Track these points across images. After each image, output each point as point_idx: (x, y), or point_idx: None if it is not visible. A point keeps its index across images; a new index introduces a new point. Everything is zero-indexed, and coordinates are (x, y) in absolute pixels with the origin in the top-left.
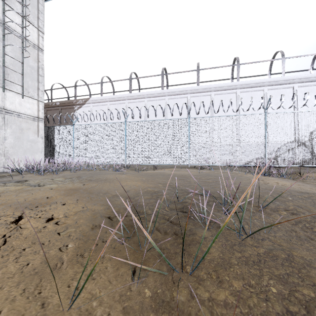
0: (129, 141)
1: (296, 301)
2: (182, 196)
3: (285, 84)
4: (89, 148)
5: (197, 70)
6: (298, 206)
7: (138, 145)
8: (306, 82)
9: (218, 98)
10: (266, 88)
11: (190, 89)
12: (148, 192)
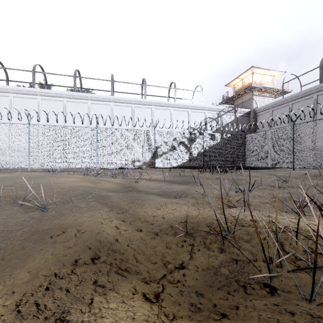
0: None
1: None
2: None
3: (146, 105)
4: None
5: (74, 76)
6: None
7: None
8: (159, 106)
9: (95, 107)
10: (134, 105)
11: (66, 93)
12: None
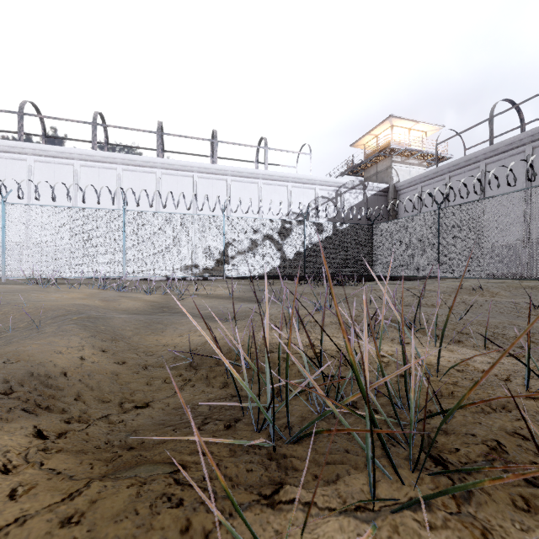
0: None
1: None
2: None
3: (217, 174)
4: None
5: (92, 124)
6: None
7: None
8: (240, 177)
9: (130, 176)
10: (196, 174)
11: (78, 152)
12: None
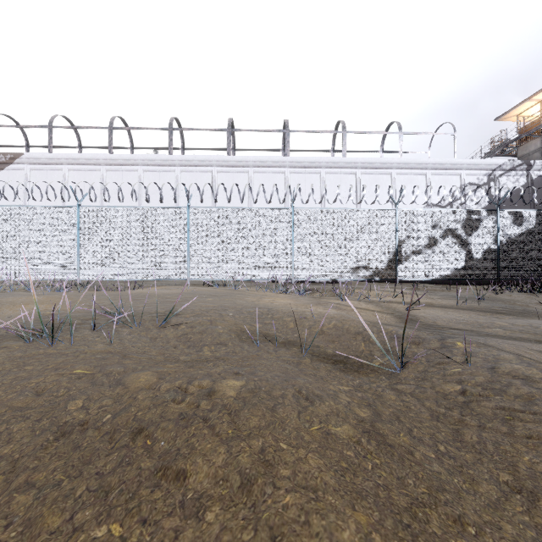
0: (86, 240)
1: (5, 372)
2: (81, 317)
3: (346, 167)
4: (2, 251)
5: (227, 130)
6: (209, 320)
7: (104, 247)
8: (370, 169)
9: (260, 177)
10: (324, 170)
11: (216, 159)
12: (36, 316)
